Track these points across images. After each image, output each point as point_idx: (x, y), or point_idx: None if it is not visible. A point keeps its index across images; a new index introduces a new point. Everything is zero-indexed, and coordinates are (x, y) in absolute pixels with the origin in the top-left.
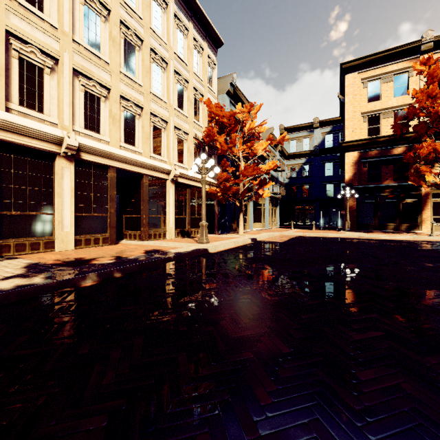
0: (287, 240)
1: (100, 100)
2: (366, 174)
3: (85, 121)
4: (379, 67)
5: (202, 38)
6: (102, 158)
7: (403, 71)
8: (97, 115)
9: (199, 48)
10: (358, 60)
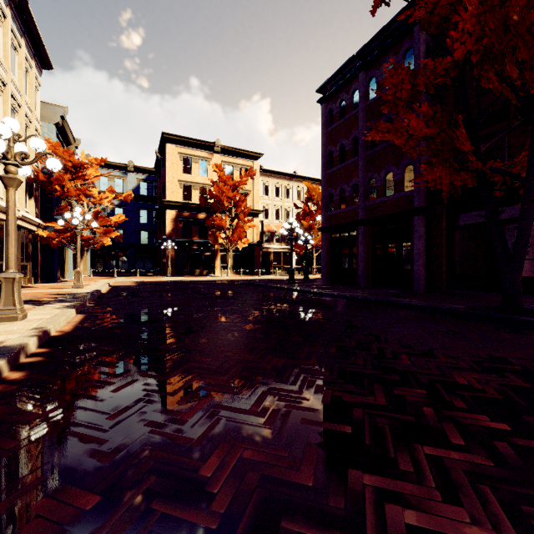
0: (136, 284)
1: None
2: (181, 230)
3: None
4: (190, 148)
5: (31, 55)
6: None
7: (205, 159)
8: None
9: (28, 67)
10: (176, 136)
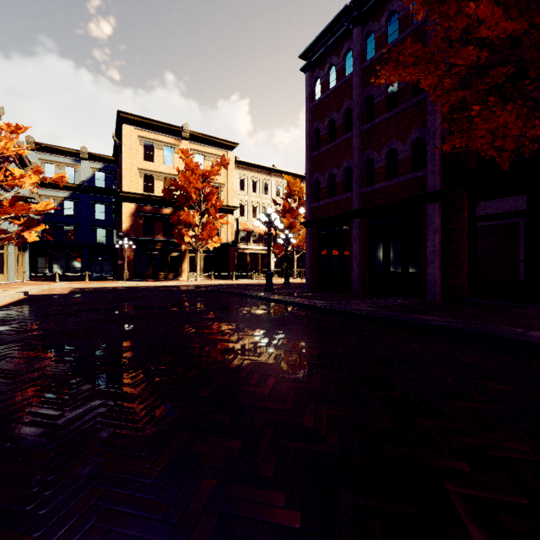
0: (69, 291)
1: None
2: (142, 227)
3: None
4: (153, 132)
5: None
6: None
7: (170, 146)
8: None
9: None
10: (135, 117)
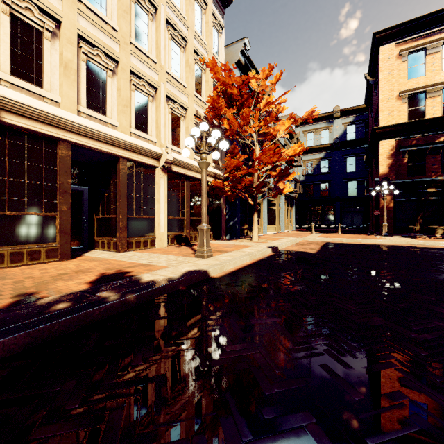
0: (319, 249)
1: (43, 35)
2: (405, 166)
3: (13, 63)
4: (423, 34)
5: None
6: (43, 125)
7: None
8: (38, 59)
9: (201, 1)
10: (396, 28)
